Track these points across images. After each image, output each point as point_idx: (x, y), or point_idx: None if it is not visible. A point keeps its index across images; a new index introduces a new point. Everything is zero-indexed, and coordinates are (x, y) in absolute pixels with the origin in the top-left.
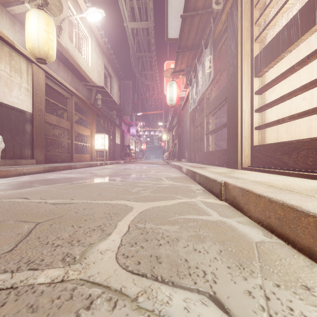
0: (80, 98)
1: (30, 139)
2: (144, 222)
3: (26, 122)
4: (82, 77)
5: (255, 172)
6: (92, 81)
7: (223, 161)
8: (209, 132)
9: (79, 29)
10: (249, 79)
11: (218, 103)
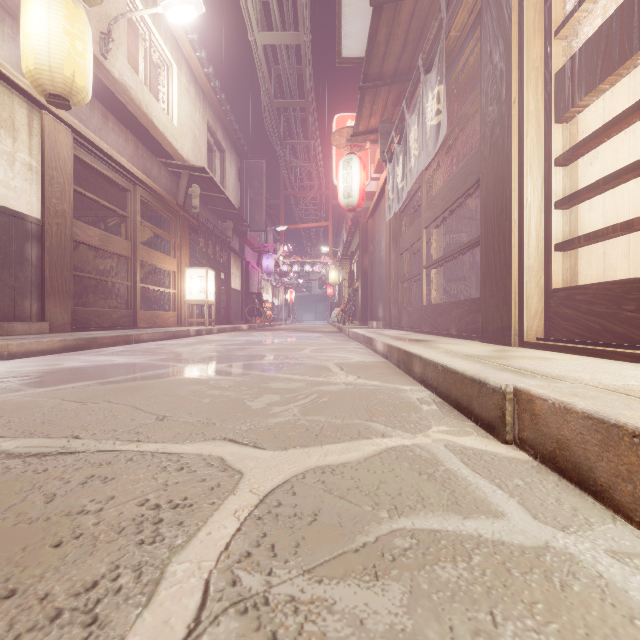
0: (153, 192)
1: (37, 278)
2: (270, 559)
3: (26, 240)
4: (159, 147)
5: (564, 353)
6: (181, 158)
7: (469, 327)
8: (433, 262)
9: (153, 46)
10: (541, 130)
11: (457, 194)
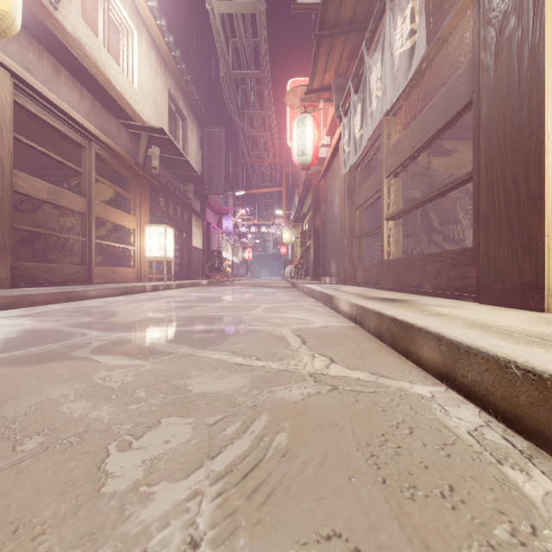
0: (110, 150)
1: None
2: None
3: None
4: (117, 108)
5: None
6: (141, 120)
7: (453, 284)
8: (398, 211)
9: (112, 10)
10: None
11: (433, 129)
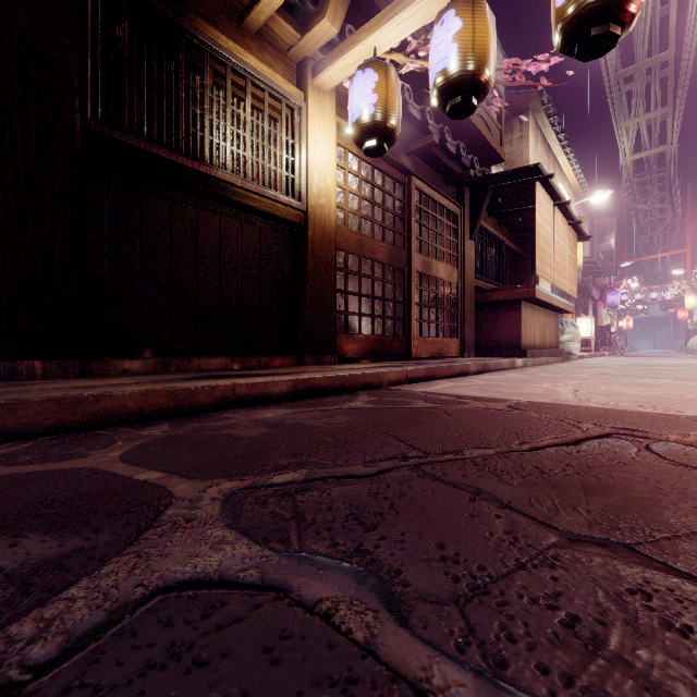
0: None
1: None
2: None
3: None
4: None
5: None
6: None
7: None
8: None
9: None
10: None
11: None
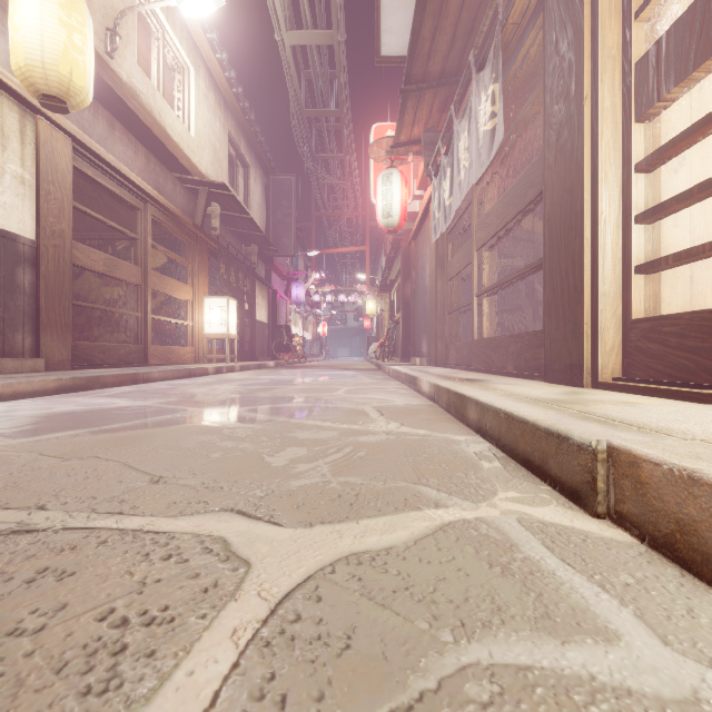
0: (167, 211)
1: (30, 308)
2: None
3: (17, 264)
4: (173, 161)
5: (650, 397)
6: (199, 173)
7: (529, 364)
8: (486, 289)
9: (167, 46)
10: (618, 130)
11: (515, 210)
